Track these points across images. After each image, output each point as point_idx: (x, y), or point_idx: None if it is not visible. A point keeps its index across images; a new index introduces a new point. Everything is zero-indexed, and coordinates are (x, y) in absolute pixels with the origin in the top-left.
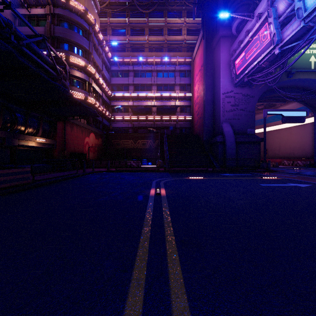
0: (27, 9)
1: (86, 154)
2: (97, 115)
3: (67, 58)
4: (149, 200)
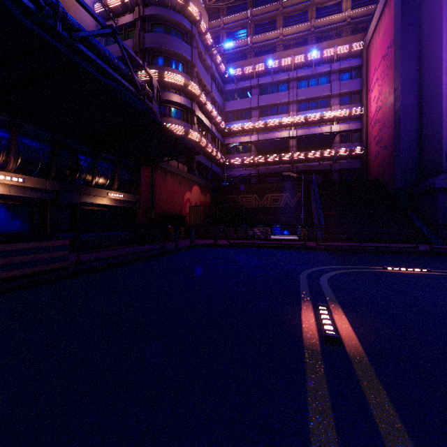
0: (113, 20)
1: (185, 217)
2: (196, 151)
3: (161, 75)
4: (309, 381)
